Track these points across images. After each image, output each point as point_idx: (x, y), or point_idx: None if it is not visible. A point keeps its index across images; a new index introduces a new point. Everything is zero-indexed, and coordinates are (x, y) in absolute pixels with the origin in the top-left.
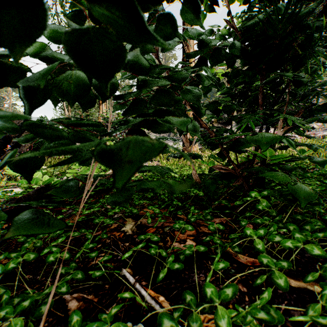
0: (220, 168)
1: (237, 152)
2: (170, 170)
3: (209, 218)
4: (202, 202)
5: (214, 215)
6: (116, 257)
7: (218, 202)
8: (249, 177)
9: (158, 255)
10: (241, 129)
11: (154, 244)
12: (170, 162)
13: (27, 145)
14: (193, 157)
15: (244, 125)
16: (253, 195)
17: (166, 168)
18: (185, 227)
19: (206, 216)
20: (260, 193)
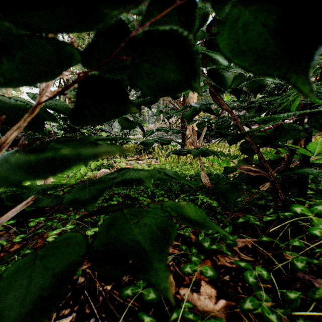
0: (247, 170)
1: (272, 146)
2: (177, 176)
3: (231, 242)
4: (216, 215)
5: (232, 233)
6: (86, 320)
7: (244, 220)
8: (284, 182)
9: (156, 318)
10: (294, 107)
11: (148, 315)
12: (169, 159)
13: (25, 143)
14: (203, 154)
15: (296, 101)
16: (298, 210)
17: (171, 172)
18: (202, 270)
19: (225, 240)
20: (312, 209)
